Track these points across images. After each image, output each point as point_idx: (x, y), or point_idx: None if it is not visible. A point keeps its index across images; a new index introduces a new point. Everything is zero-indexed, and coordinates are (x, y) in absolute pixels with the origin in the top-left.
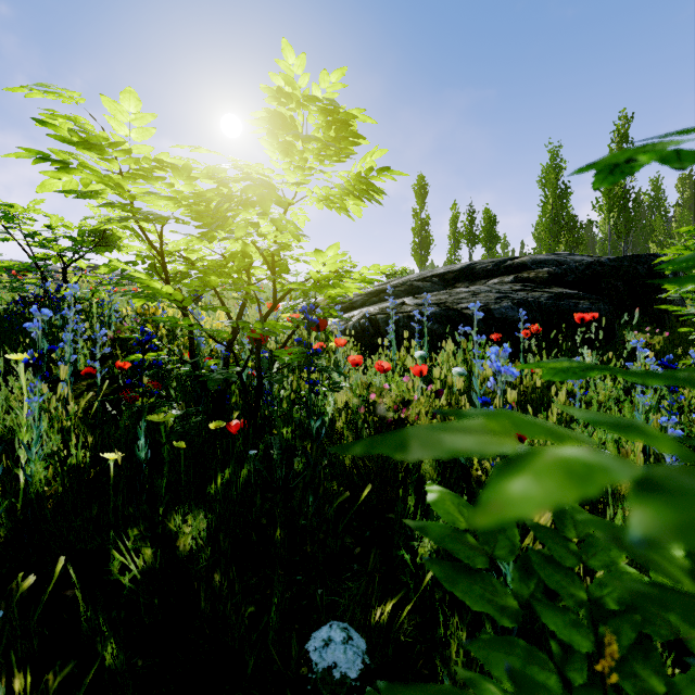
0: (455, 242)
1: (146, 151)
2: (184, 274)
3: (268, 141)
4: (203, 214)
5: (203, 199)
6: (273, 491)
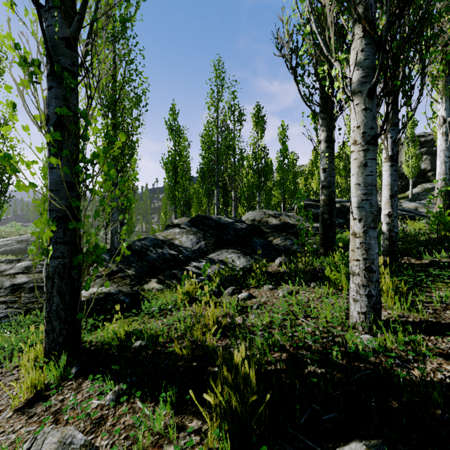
0: None
1: None
2: None
3: None
4: None
5: None
6: None
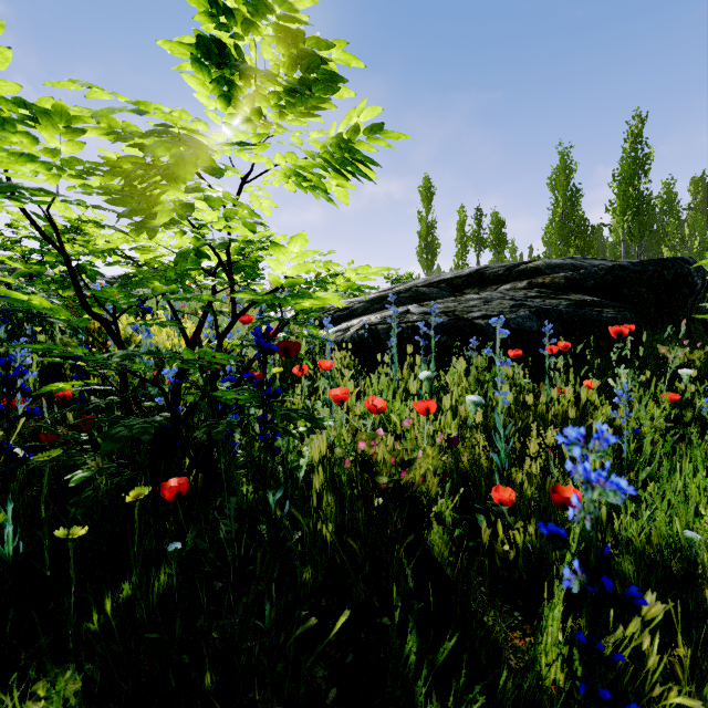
0: (462, 246)
1: (9, 91)
2: (124, 278)
3: (197, 78)
4: (103, 189)
5: (95, 164)
6: (224, 577)
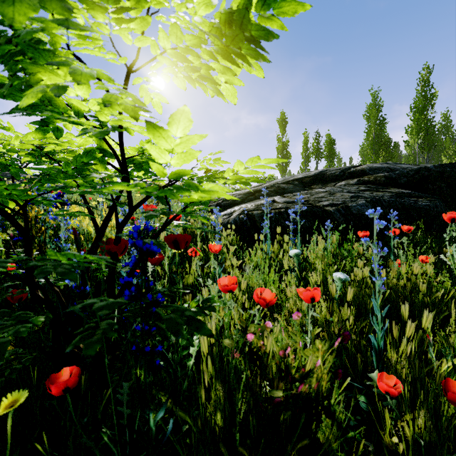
0: (306, 157)
1: None
2: (43, 175)
3: None
4: None
5: None
6: None
